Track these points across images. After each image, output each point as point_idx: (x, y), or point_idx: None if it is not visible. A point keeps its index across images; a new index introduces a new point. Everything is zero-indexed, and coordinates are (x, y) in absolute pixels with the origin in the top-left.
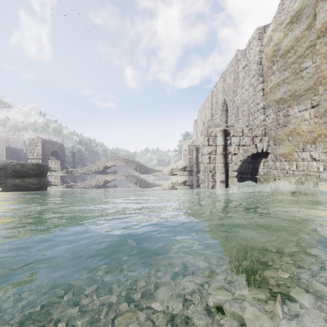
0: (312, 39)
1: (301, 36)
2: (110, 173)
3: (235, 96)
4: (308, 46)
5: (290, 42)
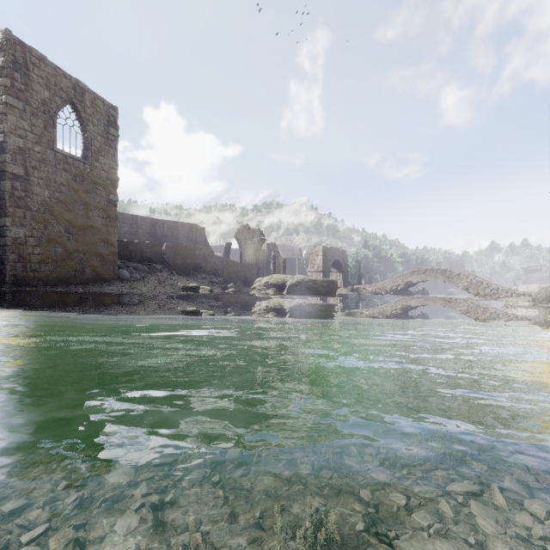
0: None
1: None
2: (415, 294)
3: None
4: None
5: None
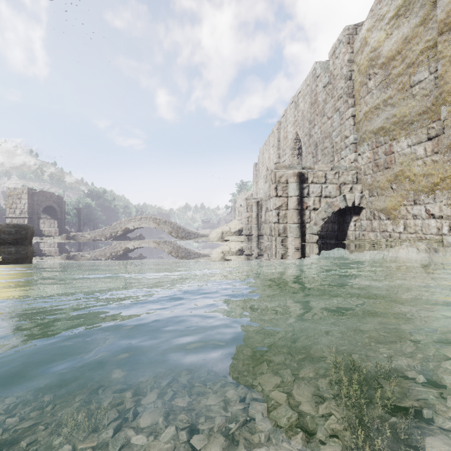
0: (429, 38)
1: (413, 35)
2: (134, 239)
3: (313, 128)
4: (424, 48)
5: (395, 44)
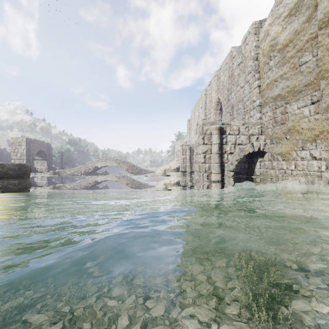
0: (312, 31)
1: (301, 29)
2: (101, 174)
3: (230, 94)
4: (308, 39)
5: (288, 35)
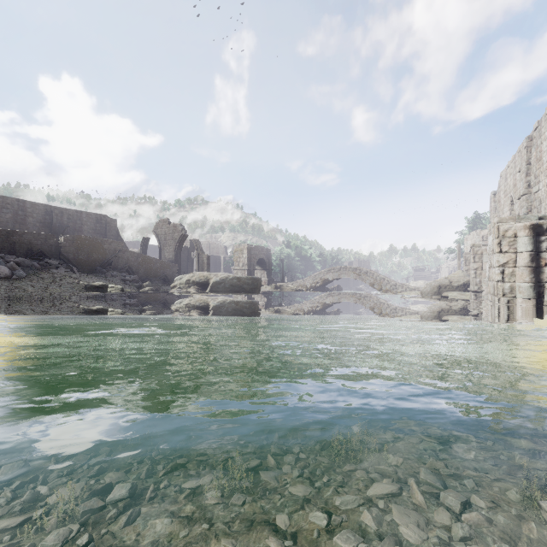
0: None
1: None
2: (331, 290)
3: None
4: None
5: None
